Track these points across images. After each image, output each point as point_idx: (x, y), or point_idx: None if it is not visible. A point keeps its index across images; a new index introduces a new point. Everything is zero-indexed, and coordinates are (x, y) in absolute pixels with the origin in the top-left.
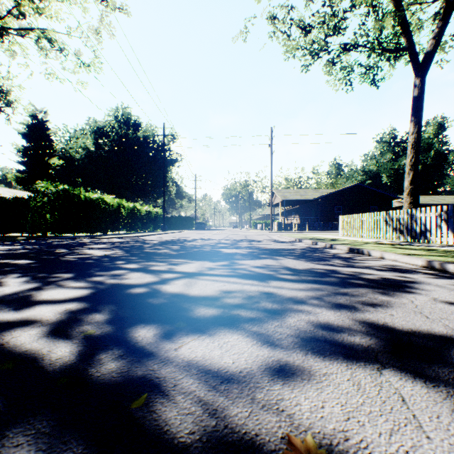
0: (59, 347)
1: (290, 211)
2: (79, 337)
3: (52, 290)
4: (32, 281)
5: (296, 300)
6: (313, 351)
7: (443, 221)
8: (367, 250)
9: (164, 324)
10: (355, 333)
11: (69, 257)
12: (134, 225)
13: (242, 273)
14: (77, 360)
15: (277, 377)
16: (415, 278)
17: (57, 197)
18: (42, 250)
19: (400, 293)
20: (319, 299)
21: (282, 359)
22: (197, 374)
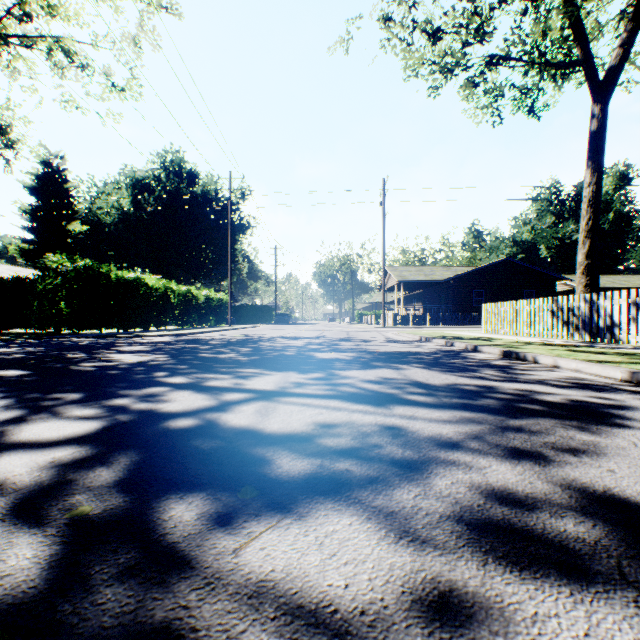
0: (15, 546)
1: (410, 298)
2: (59, 521)
3: (40, 423)
4: (14, 406)
5: (441, 441)
6: (496, 556)
7: (639, 312)
8: (531, 354)
9: (217, 492)
10: (562, 510)
11: (85, 365)
12: (188, 318)
13: (347, 392)
14: (41, 579)
15: (438, 626)
16: (620, 400)
17: (75, 277)
18: (48, 354)
19: (608, 427)
20: (479, 438)
21: (441, 576)
22: (275, 618)
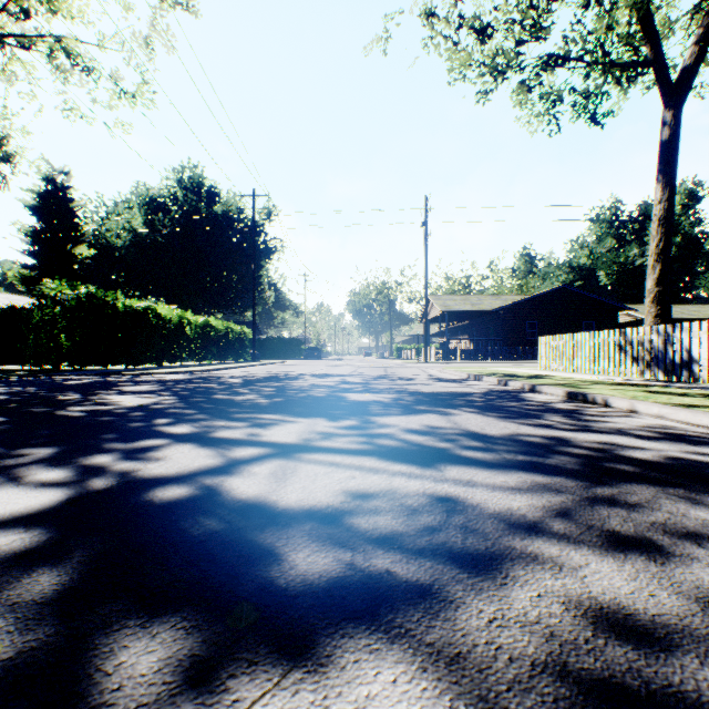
0: None
1: (455, 330)
2: None
3: None
4: None
5: (513, 521)
6: None
7: None
8: (602, 396)
9: (198, 614)
10: None
11: (75, 409)
12: (206, 353)
13: (386, 446)
14: None
15: None
16: None
17: (76, 306)
18: (37, 395)
19: None
20: (563, 517)
21: None
22: None
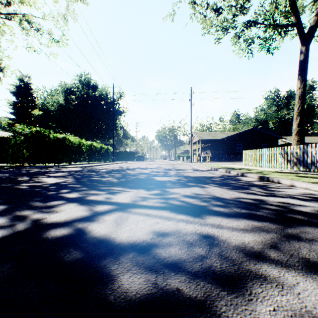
0: None
1: (204, 148)
2: None
3: None
4: None
5: (247, 251)
6: None
7: None
8: (276, 178)
9: None
10: None
11: (24, 185)
12: (91, 158)
13: (174, 204)
14: None
15: None
16: None
17: (31, 136)
18: (8, 177)
19: None
20: (274, 248)
21: None
22: None
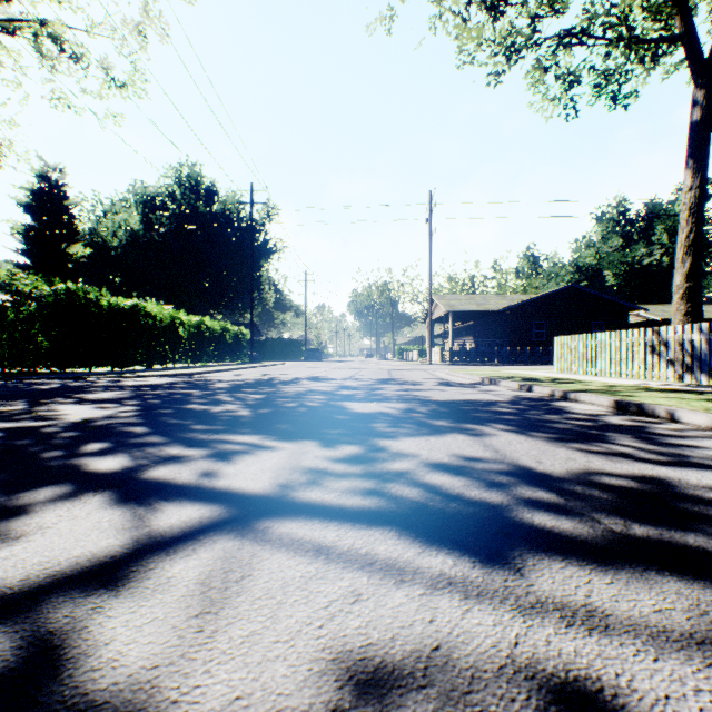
0: None
1: (459, 331)
2: None
3: None
4: None
5: None
6: None
7: None
8: (665, 407)
9: None
10: None
11: None
12: (201, 354)
13: (408, 500)
14: None
15: None
16: None
17: (54, 304)
18: None
19: None
20: None
21: None
22: None
